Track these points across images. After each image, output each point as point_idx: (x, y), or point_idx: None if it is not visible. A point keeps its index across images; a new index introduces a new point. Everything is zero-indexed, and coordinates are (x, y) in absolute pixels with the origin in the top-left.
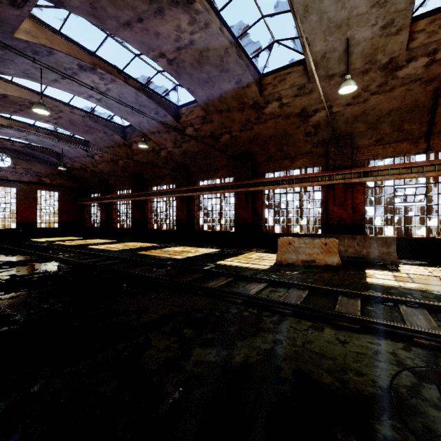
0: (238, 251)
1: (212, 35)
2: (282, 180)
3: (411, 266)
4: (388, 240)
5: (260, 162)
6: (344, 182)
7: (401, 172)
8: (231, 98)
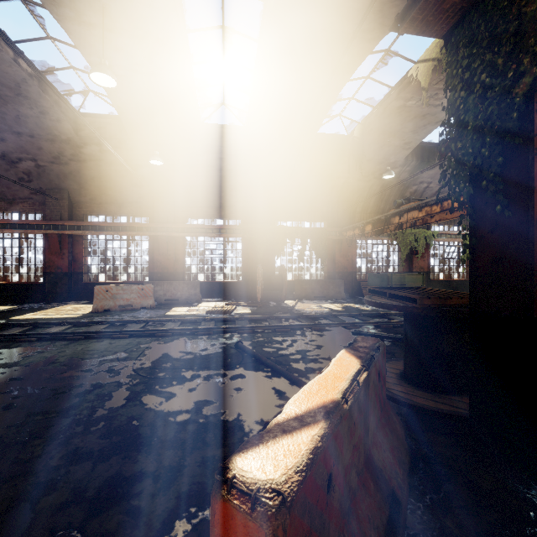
0: (48, 305)
1: (2, 60)
2: (107, 227)
3: (209, 302)
4: (195, 284)
5: (81, 203)
6: (167, 235)
7: (207, 232)
8: (34, 124)
